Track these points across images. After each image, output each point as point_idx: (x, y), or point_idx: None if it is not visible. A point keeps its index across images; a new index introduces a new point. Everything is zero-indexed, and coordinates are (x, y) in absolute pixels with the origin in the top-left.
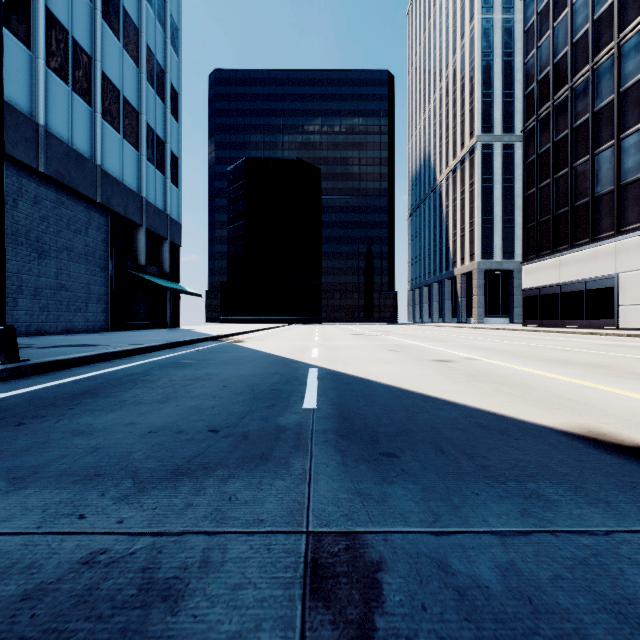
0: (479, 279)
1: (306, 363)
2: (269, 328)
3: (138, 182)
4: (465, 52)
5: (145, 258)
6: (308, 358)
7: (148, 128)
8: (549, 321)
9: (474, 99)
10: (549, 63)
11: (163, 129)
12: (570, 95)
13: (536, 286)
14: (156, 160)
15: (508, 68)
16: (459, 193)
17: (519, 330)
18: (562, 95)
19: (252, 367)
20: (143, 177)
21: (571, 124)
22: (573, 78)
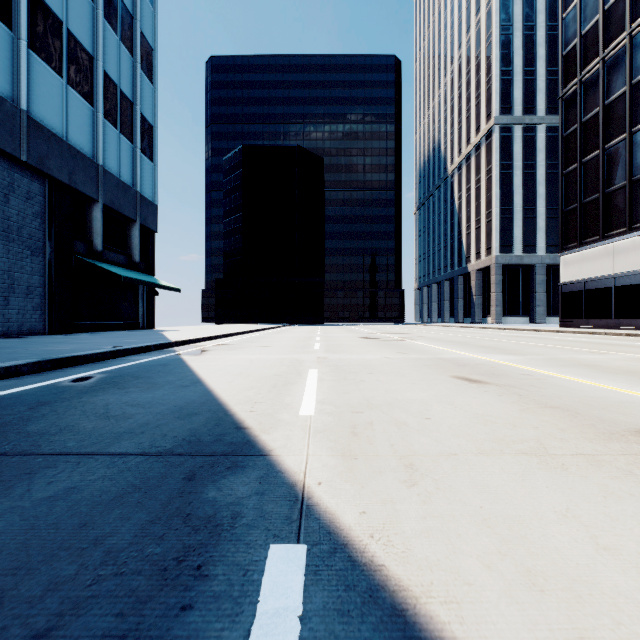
0: (497, 275)
1: (271, 466)
2: (262, 329)
3: (92, 145)
4: (481, 27)
5: (102, 242)
6: (288, 420)
7: (108, 81)
8: (598, 321)
9: (491, 77)
10: (597, 11)
11: (131, 87)
12: (629, 44)
13: (579, 279)
14: (121, 123)
15: (529, 43)
16: (474, 182)
17: (567, 332)
18: (617, 46)
19: (13, 525)
20: (100, 140)
21: (630, 79)
22: (633, 23)
